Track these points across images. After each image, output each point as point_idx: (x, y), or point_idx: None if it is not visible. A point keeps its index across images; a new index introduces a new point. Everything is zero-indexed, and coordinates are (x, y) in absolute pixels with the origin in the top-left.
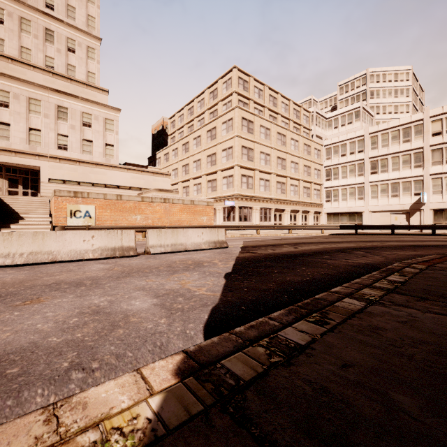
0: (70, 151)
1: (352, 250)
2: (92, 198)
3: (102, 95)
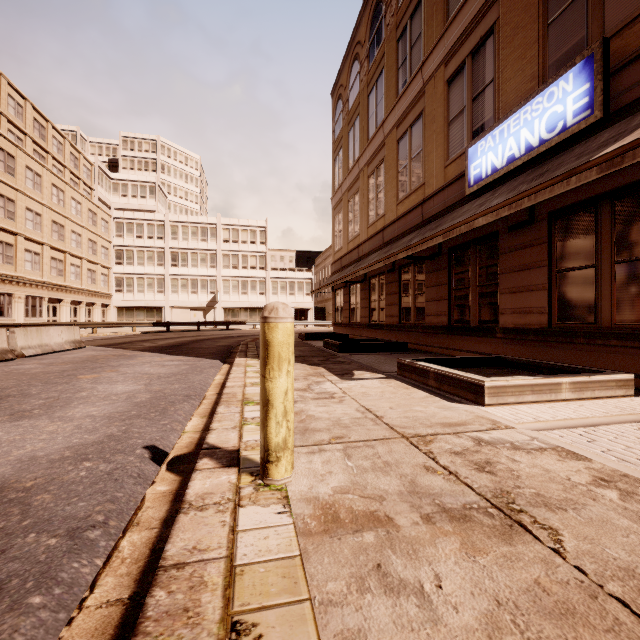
0: None
1: (200, 341)
2: None
3: None
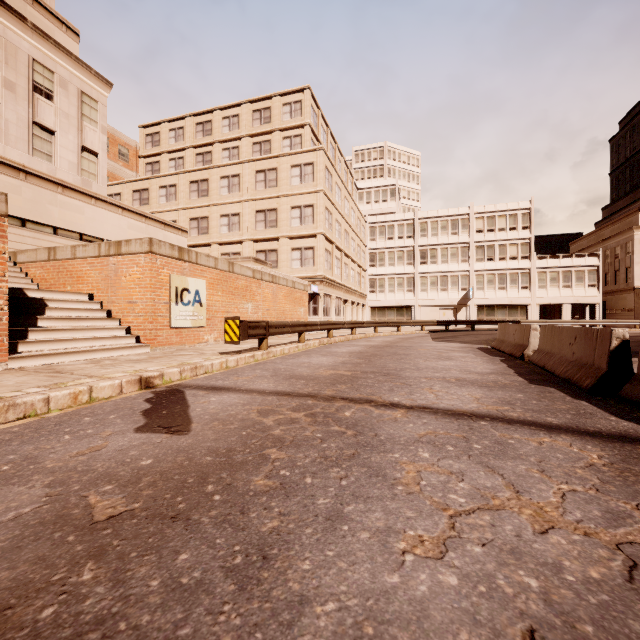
0: (4, 141)
1: None
2: (201, 264)
3: (65, 36)
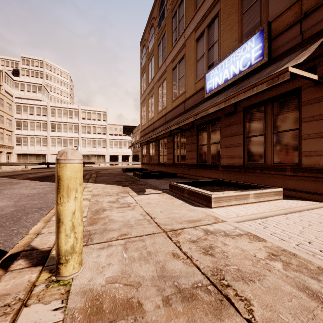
0: None
1: None
2: None
3: None
